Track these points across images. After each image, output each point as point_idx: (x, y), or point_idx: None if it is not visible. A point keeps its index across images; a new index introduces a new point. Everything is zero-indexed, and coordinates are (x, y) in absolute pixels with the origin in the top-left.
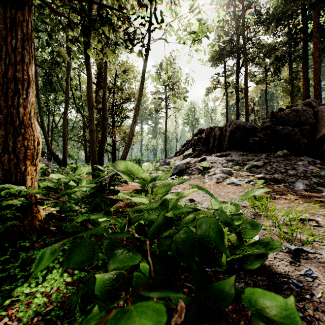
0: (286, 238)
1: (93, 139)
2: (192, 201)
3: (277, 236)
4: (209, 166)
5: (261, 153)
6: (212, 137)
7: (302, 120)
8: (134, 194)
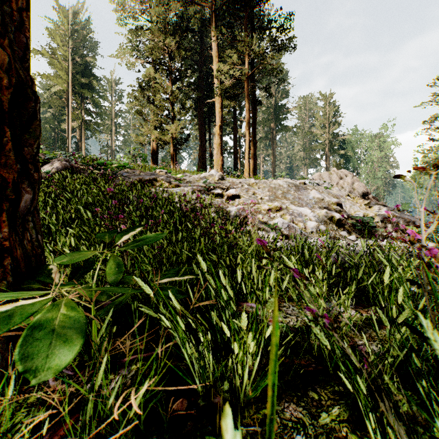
0: None
1: None
2: None
3: None
4: None
5: None
6: None
7: None
8: None
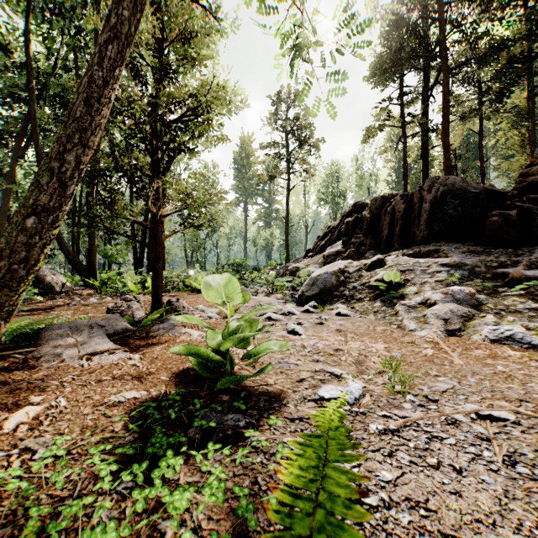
0: None
1: None
2: None
3: None
4: (399, 281)
5: (525, 247)
6: (387, 217)
7: None
8: None
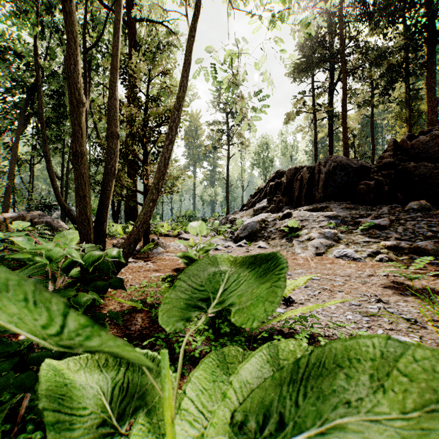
0: None
1: (81, 173)
2: (289, 302)
3: None
4: (298, 226)
5: (379, 205)
6: (298, 182)
7: None
8: (166, 289)
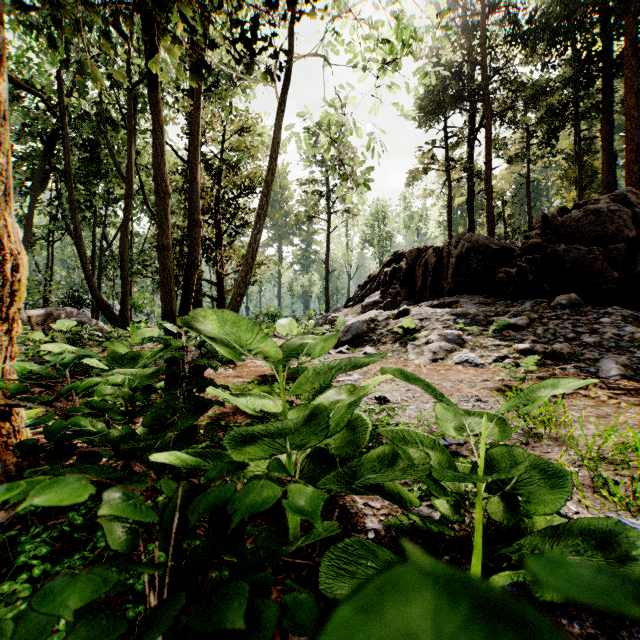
0: (624, 504)
1: (167, 267)
2: (384, 401)
3: (589, 491)
4: (416, 327)
5: (523, 299)
6: (421, 269)
7: (609, 231)
8: (257, 386)
